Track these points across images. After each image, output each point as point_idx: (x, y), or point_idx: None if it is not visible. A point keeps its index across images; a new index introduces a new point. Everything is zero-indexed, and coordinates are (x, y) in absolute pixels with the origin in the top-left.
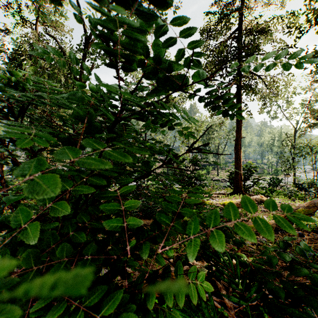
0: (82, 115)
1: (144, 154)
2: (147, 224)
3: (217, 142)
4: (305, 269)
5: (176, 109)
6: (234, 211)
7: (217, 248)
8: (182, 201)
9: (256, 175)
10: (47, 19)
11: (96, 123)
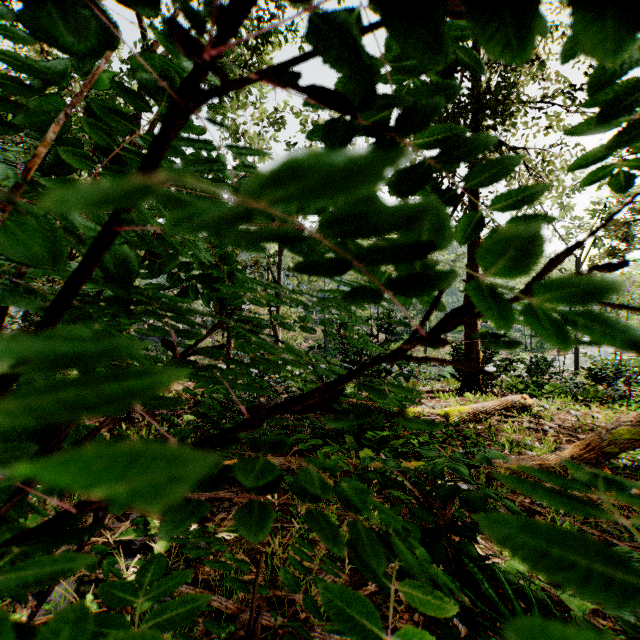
0: None
1: (277, 310)
2: (281, 466)
3: None
4: None
5: None
6: None
7: None
8: None
9: (502, 352)
10: None
11: None
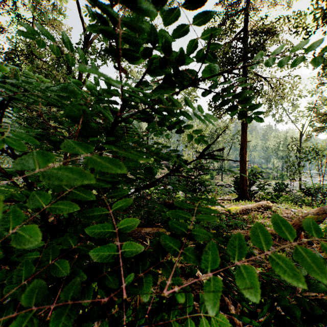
0: (72, 113)
1: None
2: (150, 232)
3: (222, 146)
4: (323, 285)
5: (185, 103)
6: (264, 236)
7: (248, 294)
8: (192, 218)
9: (261, 180)
10: (45, 17)
11: (89, 123)
